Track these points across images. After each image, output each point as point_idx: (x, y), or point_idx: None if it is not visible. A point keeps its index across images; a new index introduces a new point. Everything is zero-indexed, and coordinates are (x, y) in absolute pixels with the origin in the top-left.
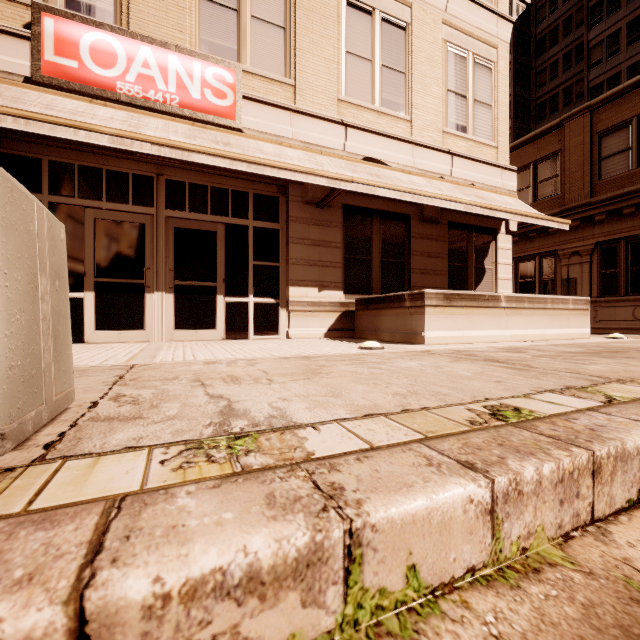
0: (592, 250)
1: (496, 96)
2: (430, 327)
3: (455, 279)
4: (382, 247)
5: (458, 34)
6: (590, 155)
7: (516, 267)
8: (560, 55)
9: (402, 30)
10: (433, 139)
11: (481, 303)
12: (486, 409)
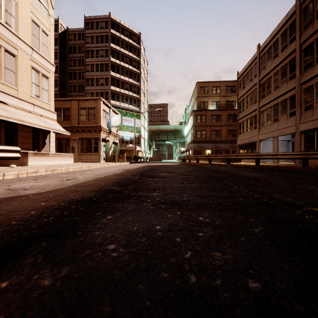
0: (79, 139)
1: (50, 88)
2: (30, 161)
3: (35, 146)
4: (5, 133)
5: (36, 65)
6: (78, 113)
7: (57, 141)
8: (77, 58)
9: (14, 57)
10: (27, 98)
11: (45, 155)
12: (46, 168)
